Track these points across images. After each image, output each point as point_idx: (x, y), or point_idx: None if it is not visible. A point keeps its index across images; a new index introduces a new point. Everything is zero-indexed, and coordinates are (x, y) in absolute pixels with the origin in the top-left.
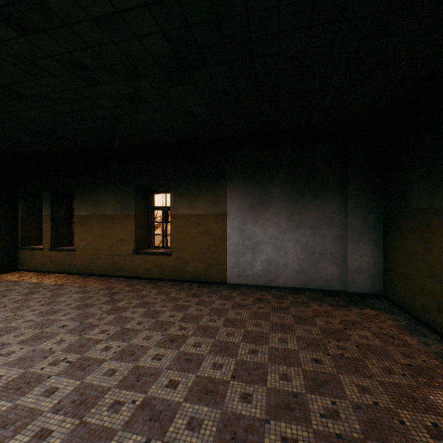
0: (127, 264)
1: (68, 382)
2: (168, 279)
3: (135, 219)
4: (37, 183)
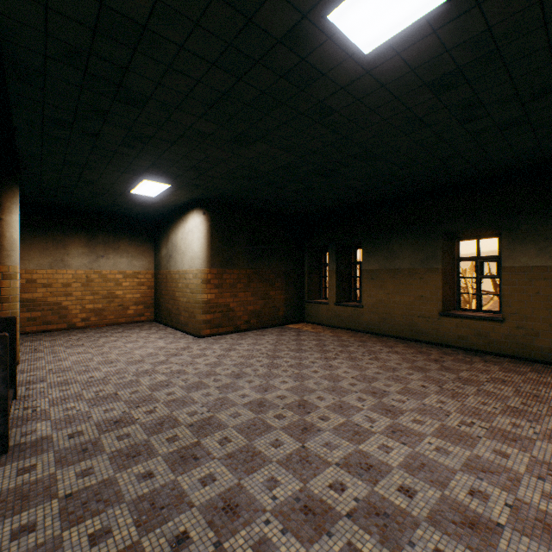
0: (429, 327)
1: (510, 450)
2: (497, 353)
3: (441, 274)
4: (321, 238)
